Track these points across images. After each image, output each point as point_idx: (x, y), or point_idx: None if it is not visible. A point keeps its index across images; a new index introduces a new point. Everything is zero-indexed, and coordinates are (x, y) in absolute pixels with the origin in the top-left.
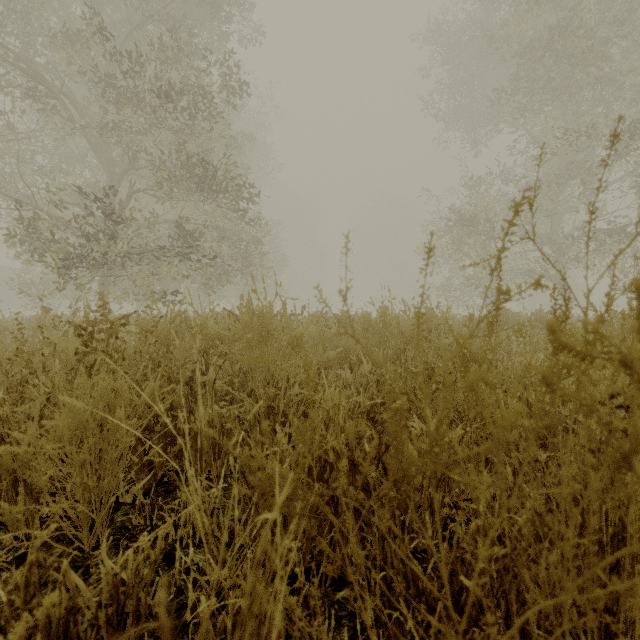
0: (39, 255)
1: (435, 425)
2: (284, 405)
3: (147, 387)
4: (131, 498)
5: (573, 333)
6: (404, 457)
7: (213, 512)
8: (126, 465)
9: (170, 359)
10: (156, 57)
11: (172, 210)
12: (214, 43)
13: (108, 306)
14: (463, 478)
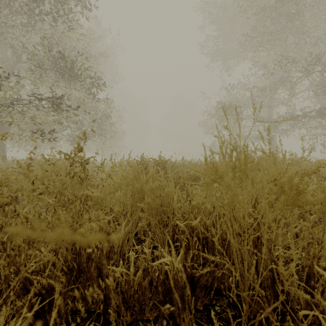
0: None
1: None
2: None
3: None
4: None
5: None
6: None
7: None
8: None
9: None
10: None
11: None
12: None
13: (4, 154)
14: None
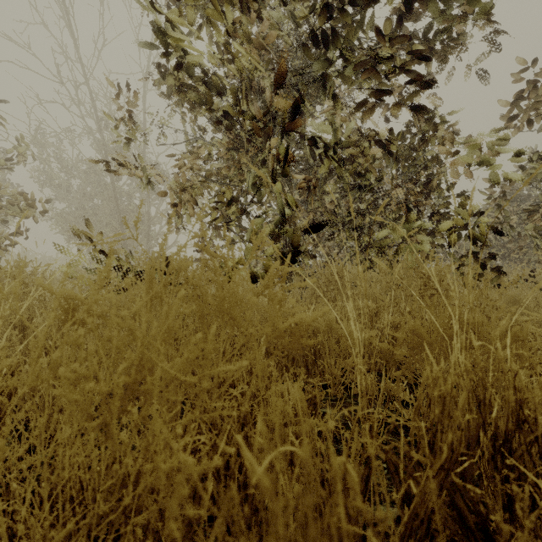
0: None
1: None
2: None
3: None
4: None
5: None
6: None
7: None
8: None
9: None
10: None
11: None
12: None
13: None
14: None
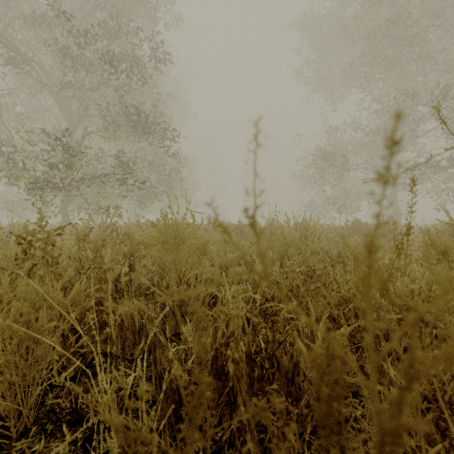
0: (15, 179)
1: (389, 413)
2: (193, 297)
3: (73, 289)
4: (62, 381)
5: (434, 242)
6: (338, 452)
7: (131, 394)
8: (57, 354)
9: (98, 263)
10: (102, 35)
11: (116, 147)
12: (146, 27)
13: (68, 217)
14: (351, 378)
